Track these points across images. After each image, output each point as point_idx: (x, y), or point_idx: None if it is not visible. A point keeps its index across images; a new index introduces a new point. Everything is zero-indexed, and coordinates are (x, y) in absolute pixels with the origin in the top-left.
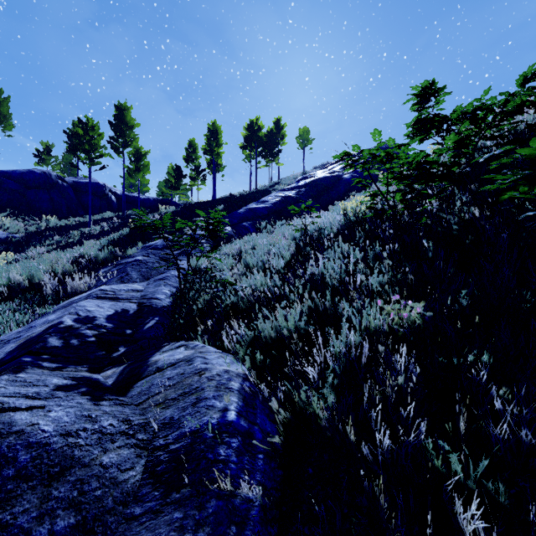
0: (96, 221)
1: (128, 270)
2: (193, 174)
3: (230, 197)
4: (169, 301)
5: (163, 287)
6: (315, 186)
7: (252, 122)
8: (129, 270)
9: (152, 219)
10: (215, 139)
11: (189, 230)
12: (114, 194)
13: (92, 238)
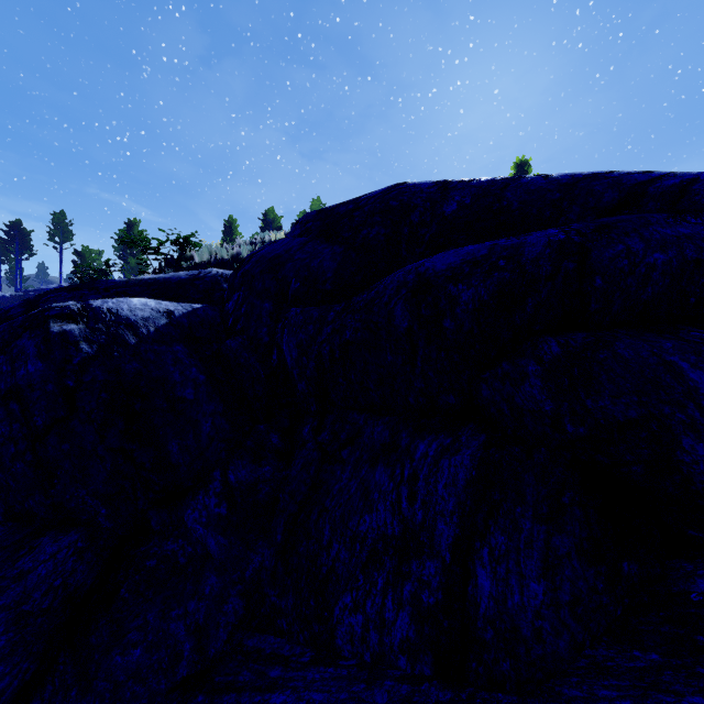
0: None
1: None
2: None
3: None
4: None
5: None
6: None
7: (266, 213)
8: None
9: None
10: (230, 234)
11: None
12: None
13: None
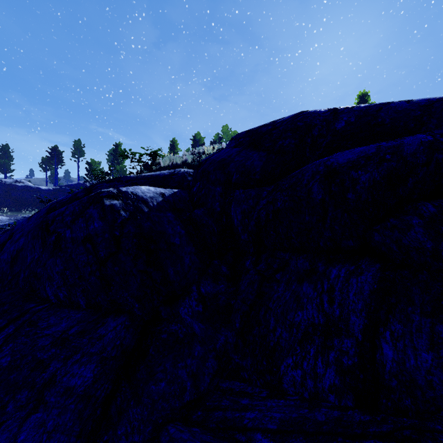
0: None
1: None
2: None
3: None
4: None
5: None
6: None
7: (195, 136)
8: None
9: None
10: (173, 149)
11: None
12: None
13: None
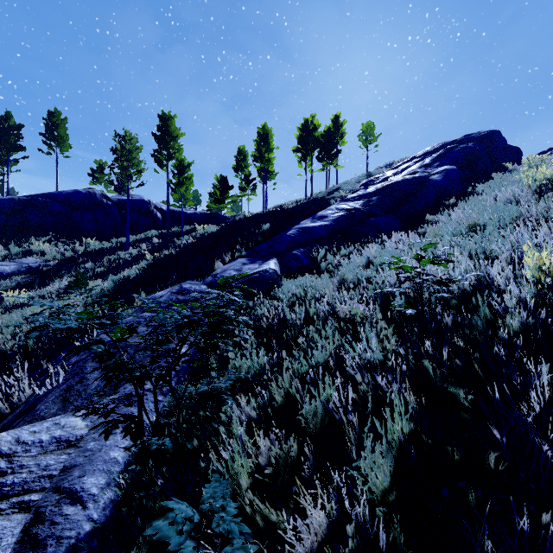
0: (138, 241)
1: (87, 369)
2: (242, 184)
3: (280, 210)
4: (107, 503)
5: (118, 437)
6: (391, 193)
7: (307, 121)
8: (89, 367)
9: (183, 245)
10: (265, 144)
11: (220, 264)
12: (159, 210)
13: (119, 267)
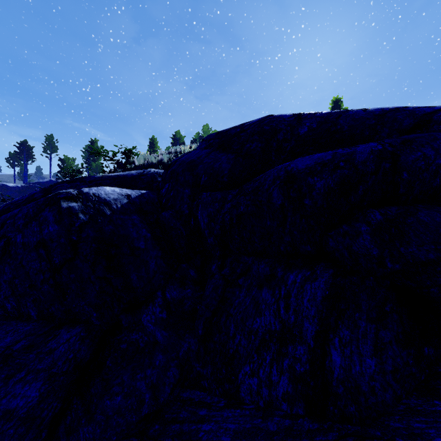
0: None
1: None
2: None
3: None
4: None
5: None
6: None
7: (175, 134)
8: None
9: None
10: (153, 147)
11: None
12: None
13: None
